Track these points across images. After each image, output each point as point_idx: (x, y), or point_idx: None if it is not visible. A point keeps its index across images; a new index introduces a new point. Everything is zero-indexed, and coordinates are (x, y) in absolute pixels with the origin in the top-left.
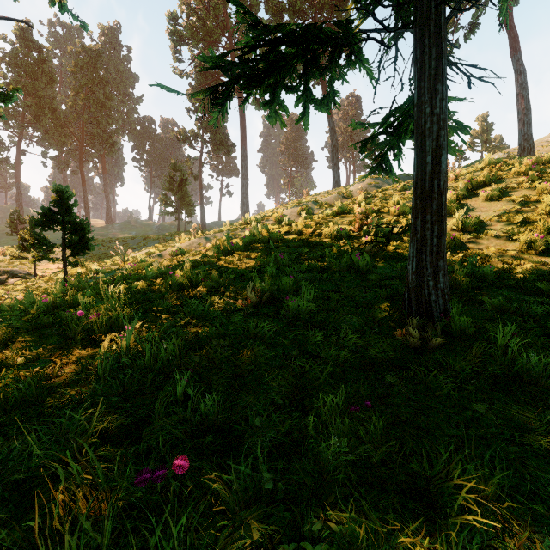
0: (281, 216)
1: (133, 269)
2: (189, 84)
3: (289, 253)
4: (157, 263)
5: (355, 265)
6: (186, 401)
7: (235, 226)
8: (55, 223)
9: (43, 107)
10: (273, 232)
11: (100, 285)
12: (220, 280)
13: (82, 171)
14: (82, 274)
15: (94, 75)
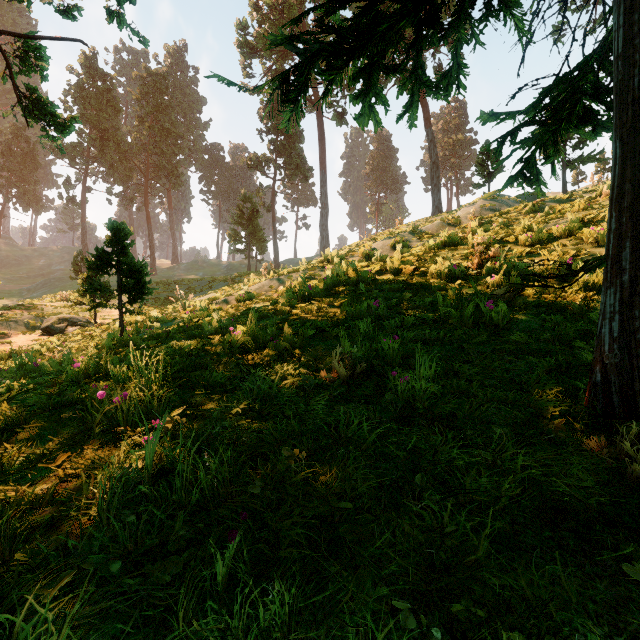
0: (370, 250)
1: (192, 319)
2: (261, 102)
3: (384, 300)
4: (217, 314)
5: (484, 317)
6: (234, 574)
7: (314, 264)
8: (110, 265)
9: (108, 140)
10: (362, 271)
11: (131, 353)
12: (295, 339)
13: (147, 207)
14: (141, 323)
15: (160, 101)
